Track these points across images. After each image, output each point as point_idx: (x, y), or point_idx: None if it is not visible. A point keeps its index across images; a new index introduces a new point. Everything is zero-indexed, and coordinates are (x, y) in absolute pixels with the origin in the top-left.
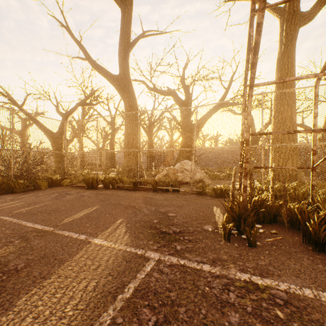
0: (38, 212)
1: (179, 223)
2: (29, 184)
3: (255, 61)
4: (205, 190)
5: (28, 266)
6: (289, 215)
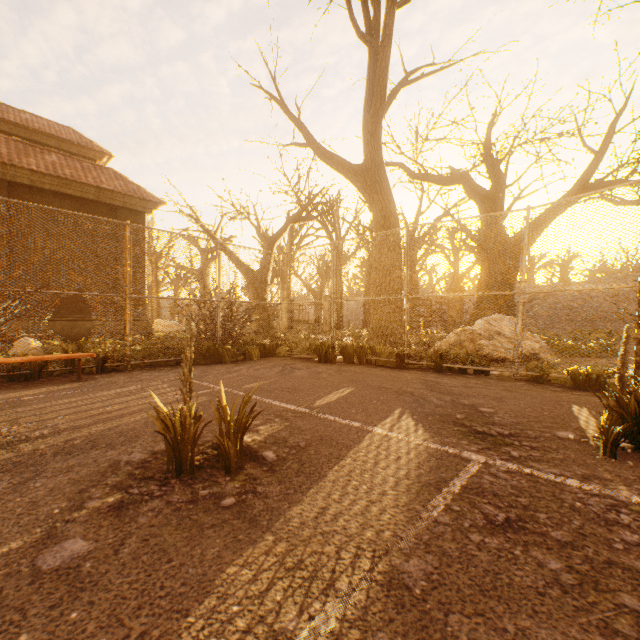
0: (274, 390)
1: (504, 423)
2: (236, 352)
3: None
4: (548, 375)
5: (310, 445)
6: None
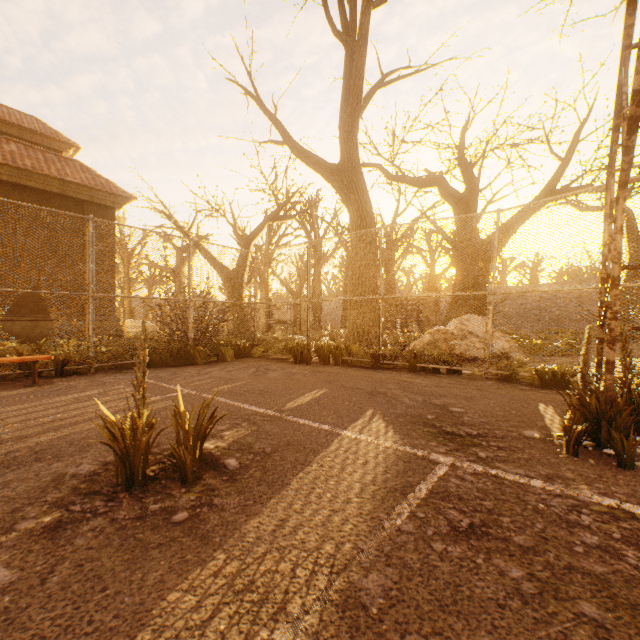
0: (245, 392)
1: (473, 423)
2: (209, 353)
3: (631, 144)
4: (517, 374)
5: (276, 450)
6: None
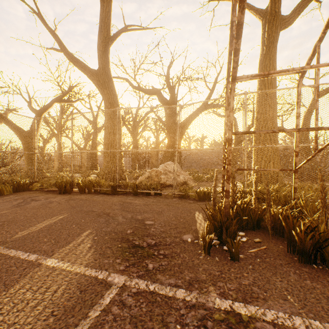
0: None
1: (155, 233)
2: None
3: (238, 47)
4: (188, 193)
5: None
6: (272, 220)
